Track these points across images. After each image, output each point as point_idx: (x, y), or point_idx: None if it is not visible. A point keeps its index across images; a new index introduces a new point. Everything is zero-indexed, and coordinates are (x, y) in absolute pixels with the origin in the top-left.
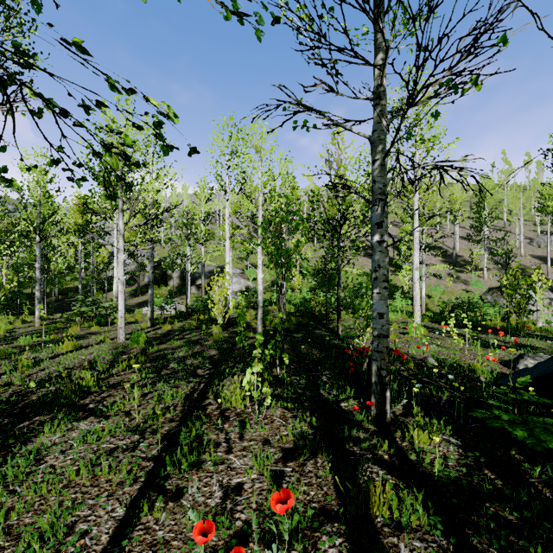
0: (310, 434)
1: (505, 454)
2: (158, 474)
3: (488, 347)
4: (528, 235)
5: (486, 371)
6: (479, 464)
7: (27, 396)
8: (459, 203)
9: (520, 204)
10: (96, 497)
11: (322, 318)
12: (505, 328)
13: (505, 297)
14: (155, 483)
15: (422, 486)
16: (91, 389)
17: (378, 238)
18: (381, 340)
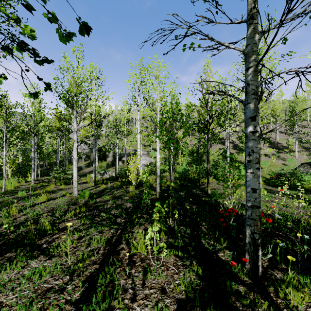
0: (198, 284)
1: None
2: None
3: None
4: None
5: None
6: None
7: (7, 235)
8: (278, 111)
9: None
10: None
11: (196, 181)
12: None
13: None
14: None
15: None
16: (46, 232)
17: (252, 128)
18: (254, 209)
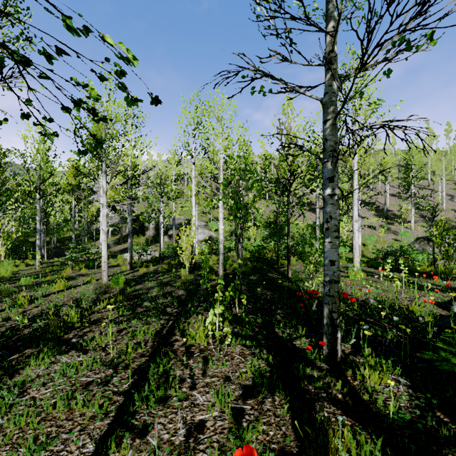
0: (267, 371)
1: (454, 395)
2: (127, 409)
3: (421, 290)
4: (449, 192)
5: (423, 312)
6: (430, 405)
7: (20, 330)
8: (389, 166)
9: (443, 166)
10: (69, 431)
11: (273, 263)
12: (434, 273)
13: (435, 246)
14: (123, 419)
15: (378, 428)
16: (74, 325)
17: (330, 191)
18: (332, 285)
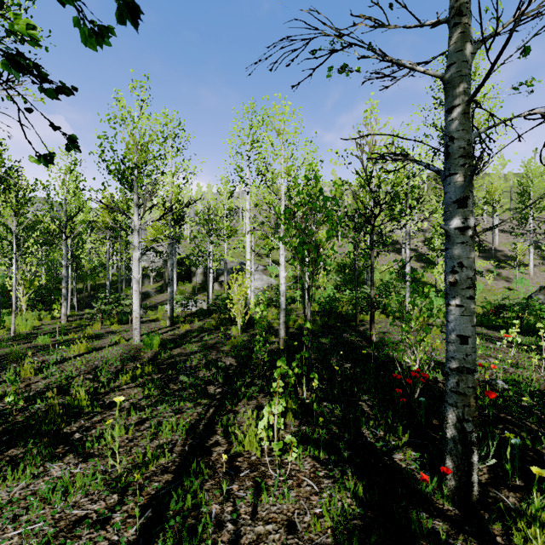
0: (357, 516)
1: None
2: None
3: None
4: None
5: None
6: None
7: (13, 415)
8: (498, 193)
9: None
10: None
11: (350, 319)
12: None
13: None
14: None
15: None
16: (81, 411)
17: (459, 222)
18: (463, 375)
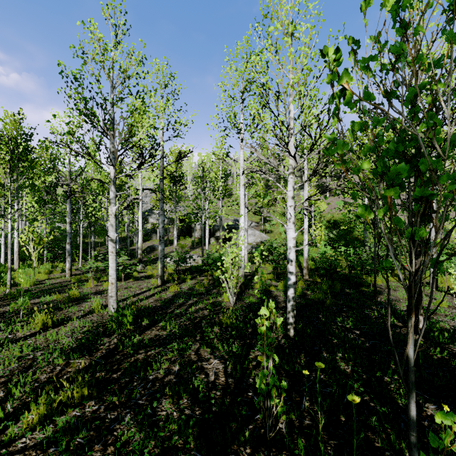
0: None
1: None
2: None
3: None
4: None
5: None
6: None
7: None
8: None
9: None
10: None
11: (356, 281)
12: None
13: None
14: None
15: None
16: None
17: None
18: None
